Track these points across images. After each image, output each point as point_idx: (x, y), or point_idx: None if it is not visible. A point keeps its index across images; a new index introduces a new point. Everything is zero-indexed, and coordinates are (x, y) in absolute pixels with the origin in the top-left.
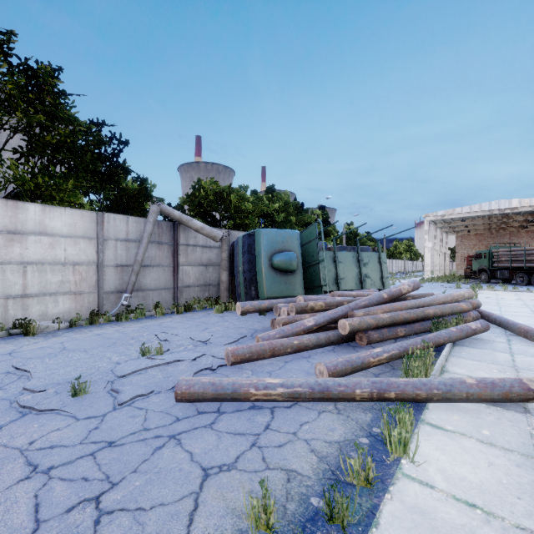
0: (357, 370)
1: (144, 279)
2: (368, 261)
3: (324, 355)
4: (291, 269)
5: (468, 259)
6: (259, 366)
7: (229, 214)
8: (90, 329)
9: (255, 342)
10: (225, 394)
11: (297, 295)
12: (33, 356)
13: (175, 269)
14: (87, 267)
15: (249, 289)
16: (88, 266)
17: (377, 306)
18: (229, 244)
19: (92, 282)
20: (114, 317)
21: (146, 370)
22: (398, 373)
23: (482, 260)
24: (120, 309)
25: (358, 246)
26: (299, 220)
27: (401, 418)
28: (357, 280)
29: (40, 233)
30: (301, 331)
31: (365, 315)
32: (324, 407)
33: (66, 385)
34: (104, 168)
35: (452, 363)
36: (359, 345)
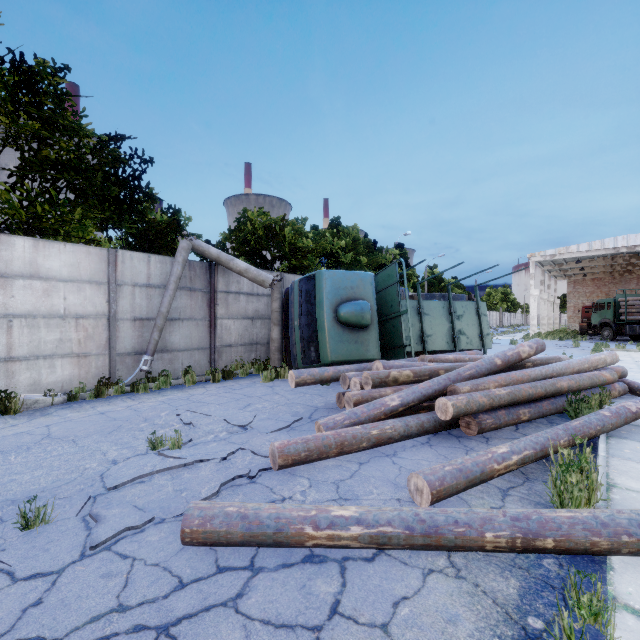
0: (474, 483)
1: (171, 336)
2: (463, 313)
3: (416, 452)
4: (363, 324)
5: (583, 311)
6: (320, 471)
7: (283, 254)
8: (94, 405)
9: (315, 430)
10: (264, 535)
11: (371, 358)
12: (0, 448)
13: (212, 324)
14: (94, 321)
15: (307, 350)
16: (95, 320)
17: (488, 377)
18: (281, 291)
19: (101, 341)
20: (129, 387)
21: (151, 477)
22: (537, 488)
23: (605, 312)
24: (139, 376)
25: (450, 293)
26: (371, 262)
27: (580, 600)
28: (449, 338)
29: (31, 276)
30: (381, 414)
31: (473, 391)
32: (430, 561)
33: (21, 506)
34: (124, 194)
35: (617, 469)
36: (465, 435)
